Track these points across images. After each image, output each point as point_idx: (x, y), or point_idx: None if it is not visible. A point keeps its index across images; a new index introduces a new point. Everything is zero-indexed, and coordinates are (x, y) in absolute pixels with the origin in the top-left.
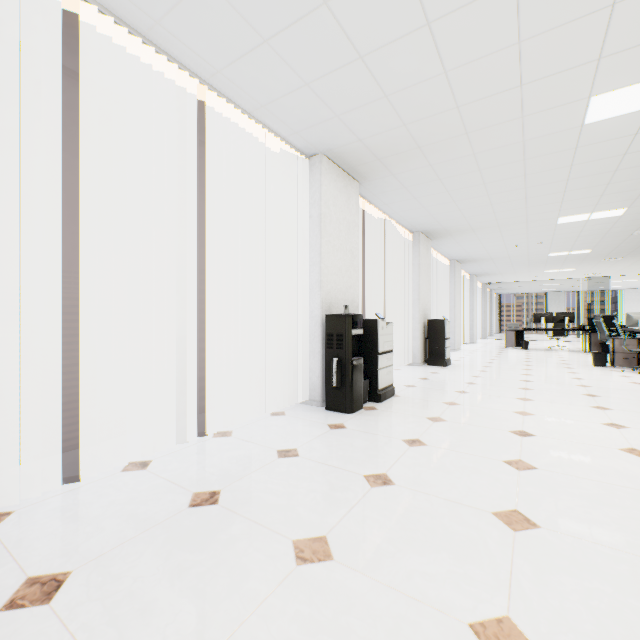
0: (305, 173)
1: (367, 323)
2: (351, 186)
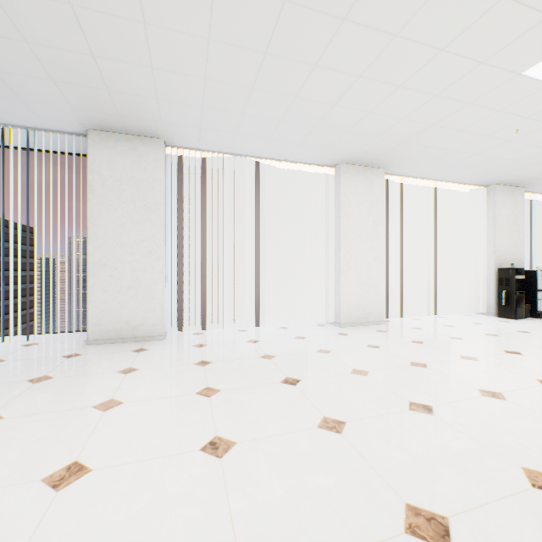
0: (483, 194)
1: (528, 273)
2: (517, 192)
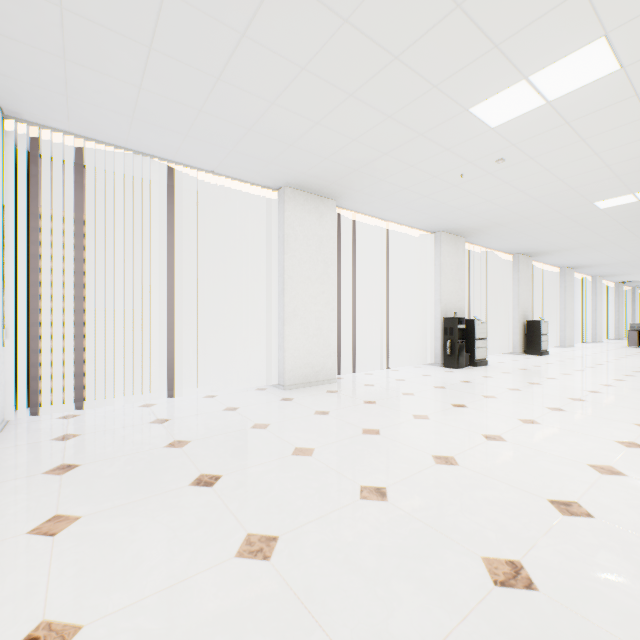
0: (431, 241)
1: (468, 322)
2: (459, 242)
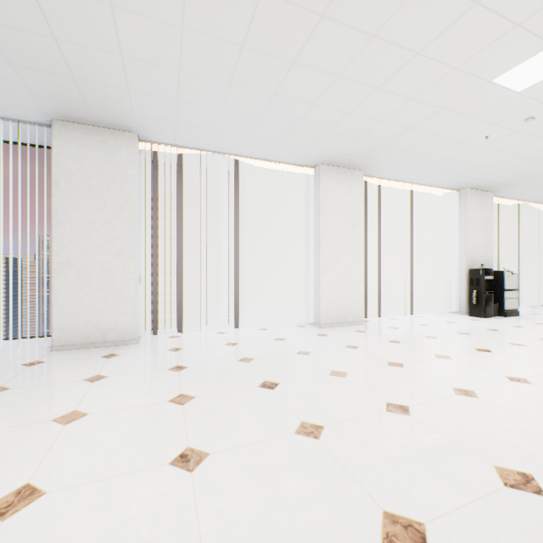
0: (456, 198)
1: (496, 273)
2: (486, 197)
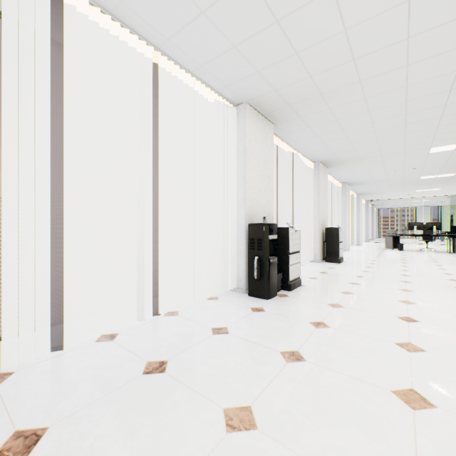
0: (233, 118)
1: (280, 230)
2: (268, 127)
